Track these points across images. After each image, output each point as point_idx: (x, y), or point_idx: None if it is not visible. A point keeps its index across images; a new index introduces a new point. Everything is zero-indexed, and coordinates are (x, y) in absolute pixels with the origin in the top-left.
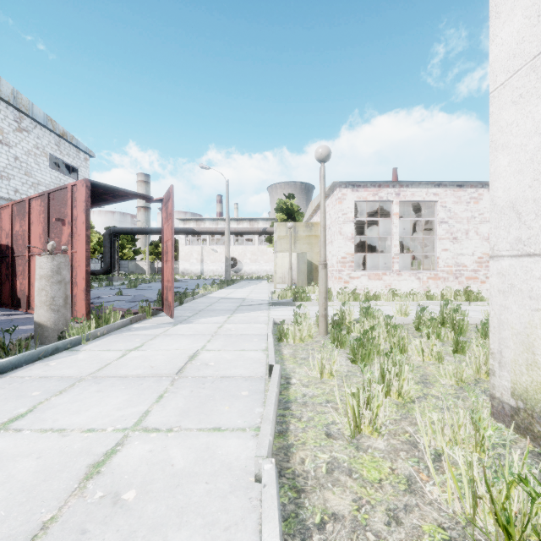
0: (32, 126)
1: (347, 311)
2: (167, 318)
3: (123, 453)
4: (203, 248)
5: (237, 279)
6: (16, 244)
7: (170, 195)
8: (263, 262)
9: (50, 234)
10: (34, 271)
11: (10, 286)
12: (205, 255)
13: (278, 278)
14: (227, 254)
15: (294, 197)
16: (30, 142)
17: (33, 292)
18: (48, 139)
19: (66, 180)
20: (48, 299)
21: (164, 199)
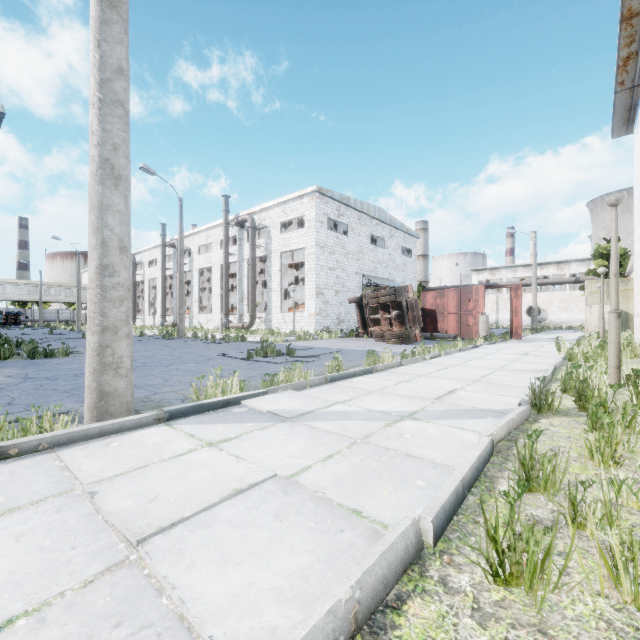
0: (394, 232)
1: (622, 340)
2: (516, 341)
3: (539, 349)
4: (498, 298)
5: (543, 328)
6: (437, 309)
7: (519, 288)
8: (576, 310)
9: (461, 305)
10: (450, 320)
11: (434, 327)
12: (501, 304)
13: (593, 327)
14: (534, 306)
15: (619, 240)
16: (394, 242)
17: (449, 329)
18: (400, 236)
19: (407, 260)
20: (485, 329)
21: (513, 287)
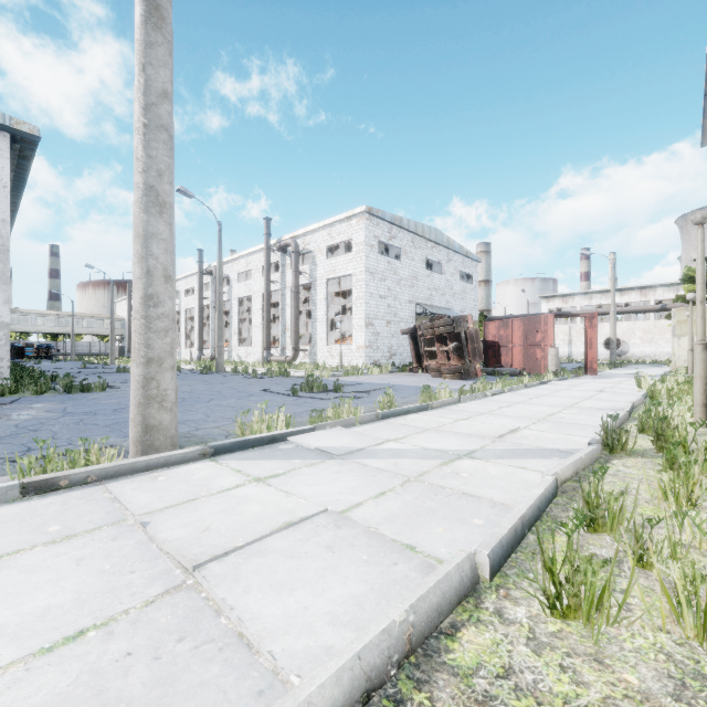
0: (452, 255)
1: None
2: (590, 377)
3: (617, 386)
4: (571, 328)
5: (624, 362)
6: (501, 341)
7: (595, 317)
8: (663, 342)
9: (527, 337)
10: (515, 353)
11: (497, 361)
12: (574, 336)
13: (682, 362)
14: (613, 337)
15: None
16: (451, 267)
17: (514, 363)
18: (459, 260)
19: (466, 286)
20: (555, 363)
21: (587, 316)
